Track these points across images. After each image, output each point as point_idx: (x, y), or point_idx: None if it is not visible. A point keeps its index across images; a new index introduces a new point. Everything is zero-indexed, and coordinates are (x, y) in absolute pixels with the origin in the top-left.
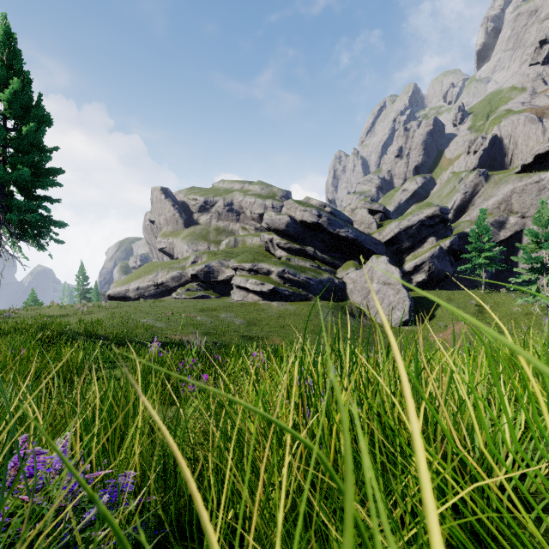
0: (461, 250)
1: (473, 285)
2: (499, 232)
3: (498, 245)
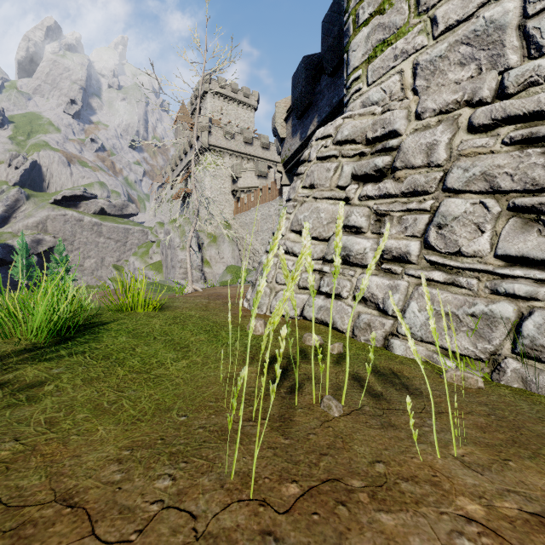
0: (5, 258)
1: (16, 287)
2: (38, 246)
3: (37, 256)
